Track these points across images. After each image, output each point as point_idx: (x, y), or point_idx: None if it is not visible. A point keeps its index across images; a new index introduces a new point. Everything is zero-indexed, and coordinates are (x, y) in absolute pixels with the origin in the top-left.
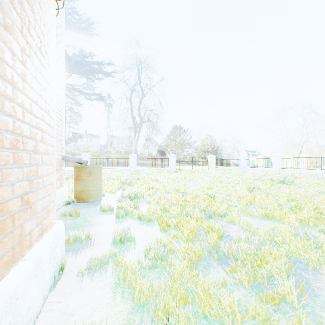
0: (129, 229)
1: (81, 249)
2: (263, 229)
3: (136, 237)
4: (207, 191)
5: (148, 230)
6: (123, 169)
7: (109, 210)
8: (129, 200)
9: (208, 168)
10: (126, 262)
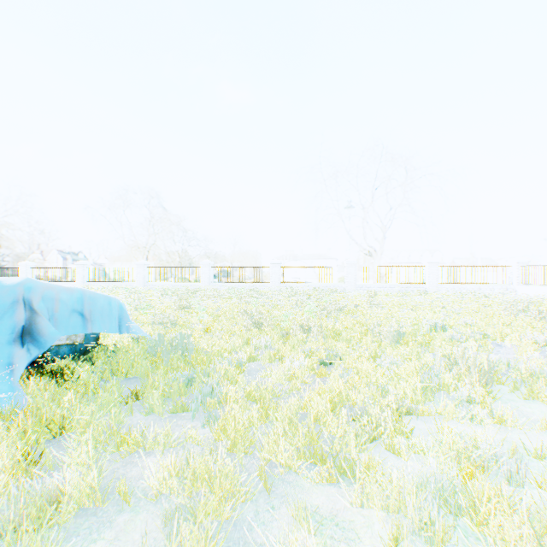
0: None
1: None
2: None
3: None
4: None
5: None
6: None
7: None
8: None
9: None
10: None
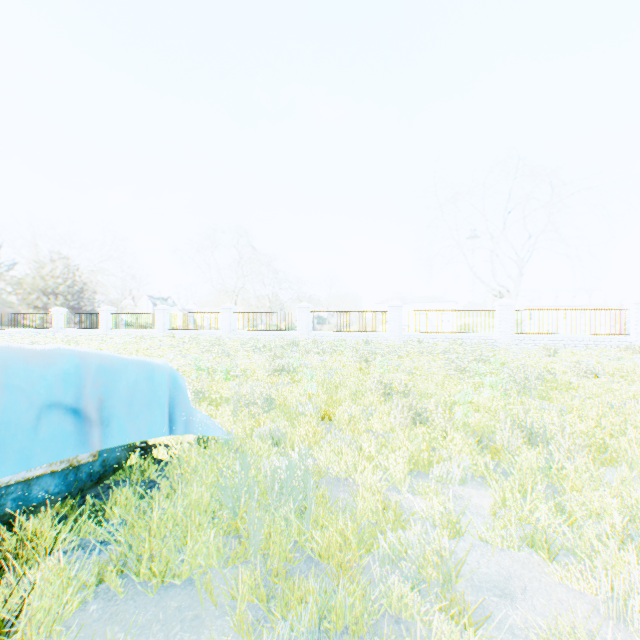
0: None
1: None
2: None
3: None
4: None
5: None
6: None
7: None
8: None
9: None
10: None
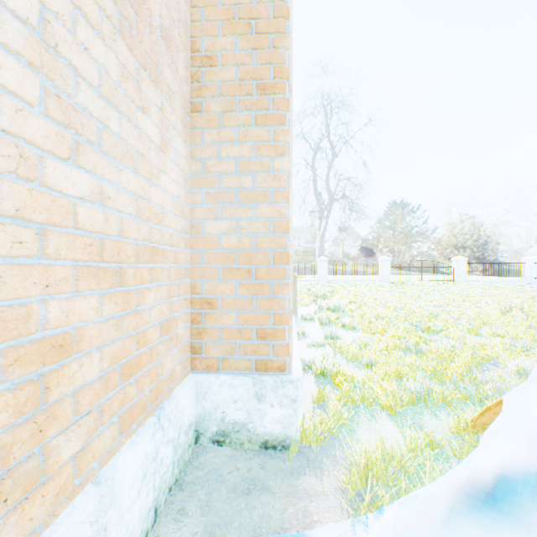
0: (336, 330)
1: (300, 338)
2: (475, 340)
3: (343, 337)
4: (432, 310)
5: (353, 335)
6: (308, 279)
7: (310, 320)
8: (329, 311)
9: (452, 280)
10: (340, 341)
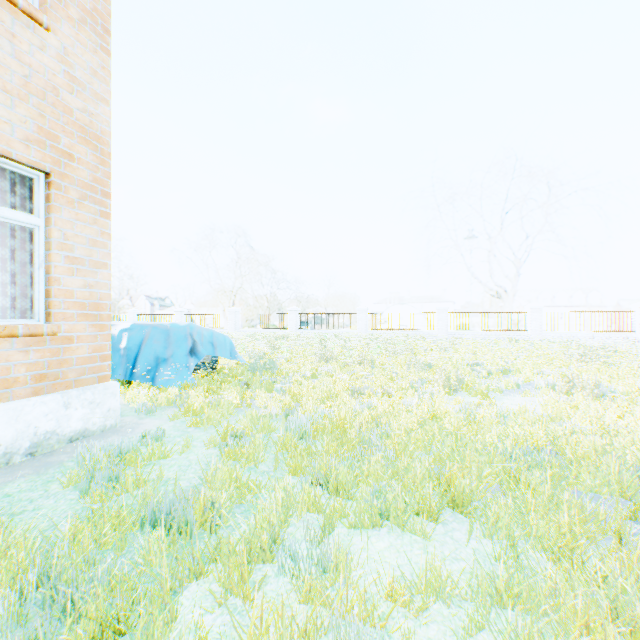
0: None
1: None
2: None
3: None
4: None
5: None
6: None
7: None
8: None
9: None
10: None
